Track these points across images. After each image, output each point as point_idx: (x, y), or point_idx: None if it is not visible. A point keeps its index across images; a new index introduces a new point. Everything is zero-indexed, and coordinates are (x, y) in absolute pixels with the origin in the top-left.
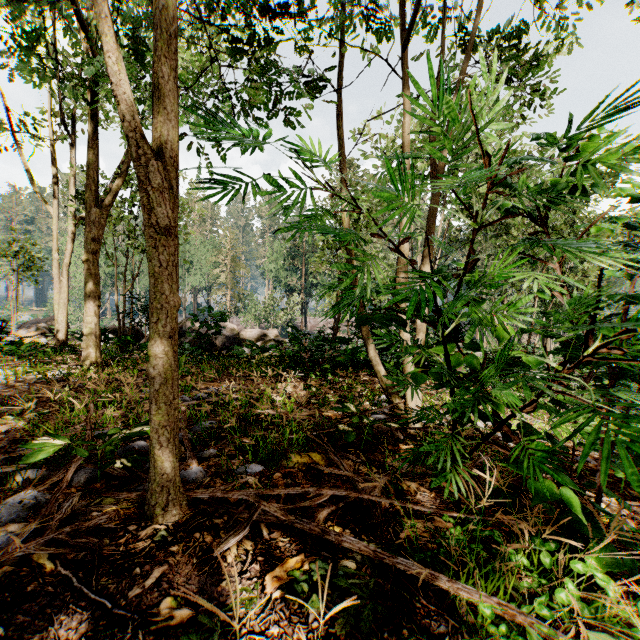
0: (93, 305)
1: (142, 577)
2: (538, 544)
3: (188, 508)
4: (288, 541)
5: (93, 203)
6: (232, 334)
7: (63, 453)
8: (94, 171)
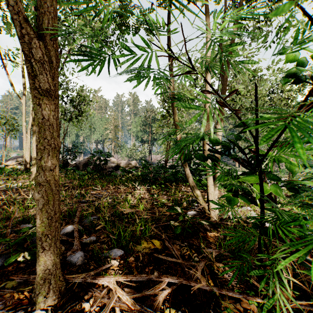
0: None
1: None
2: None
3: (66, 291)
4: None
5: None
6: (114, 163)
7: None
8: None
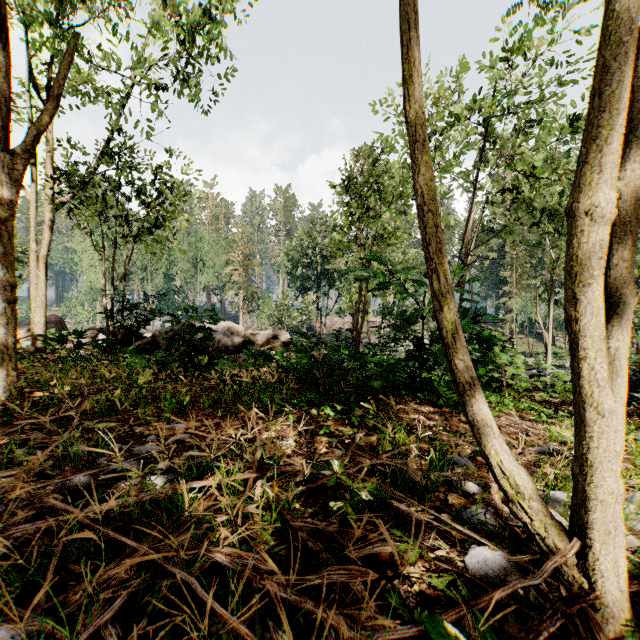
0: (2, 299)
1: None
2: None
3: None
4: None
5: (2, 147)
6: (238, 336)
7: None
8: (3, 99)
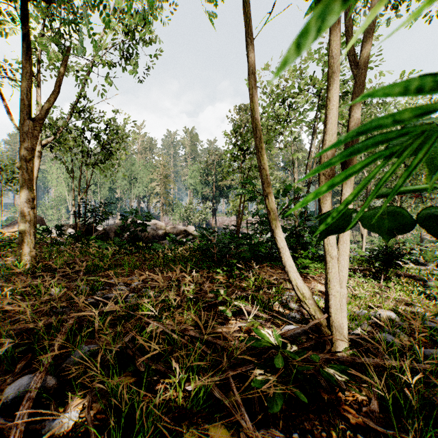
0: (27, 206)
1: None
2: None
3: None
4: None
5: (27, 117)
6: (161, 229)
7: None
8: (28, 88)
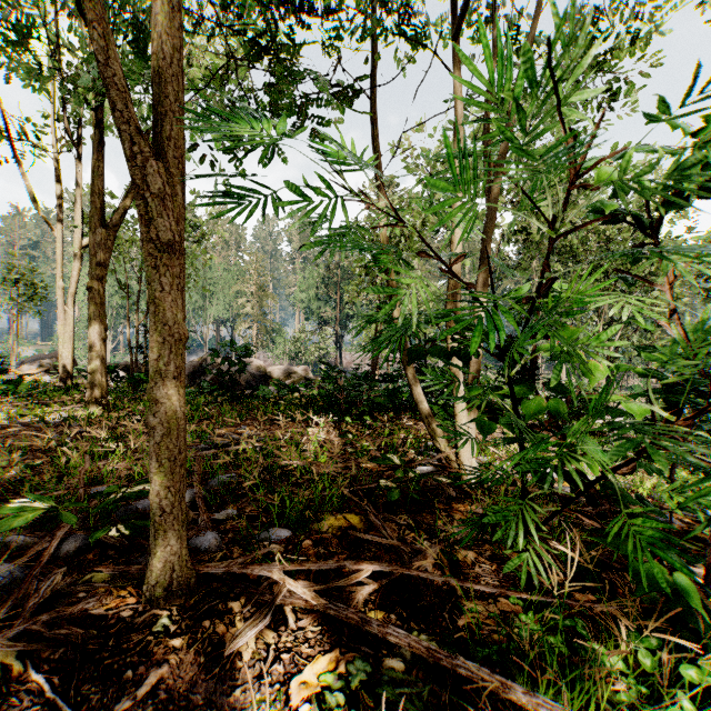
0: (98, 339)
1: (134, 683)
2: (634, 639)
3: (197, 587)
4: (319, 631)
5: (98, 222)
6: (258, 371)
7: (52, 515)
8: (100, 186)
